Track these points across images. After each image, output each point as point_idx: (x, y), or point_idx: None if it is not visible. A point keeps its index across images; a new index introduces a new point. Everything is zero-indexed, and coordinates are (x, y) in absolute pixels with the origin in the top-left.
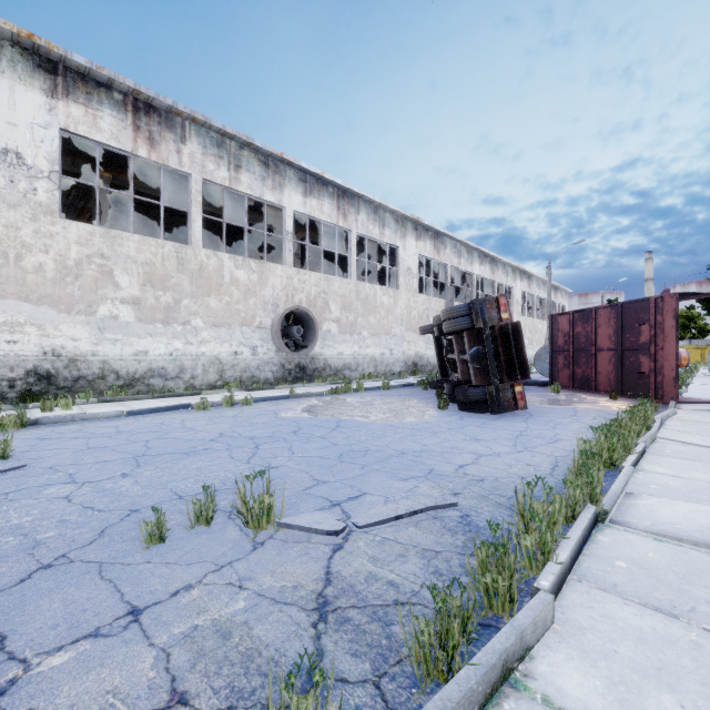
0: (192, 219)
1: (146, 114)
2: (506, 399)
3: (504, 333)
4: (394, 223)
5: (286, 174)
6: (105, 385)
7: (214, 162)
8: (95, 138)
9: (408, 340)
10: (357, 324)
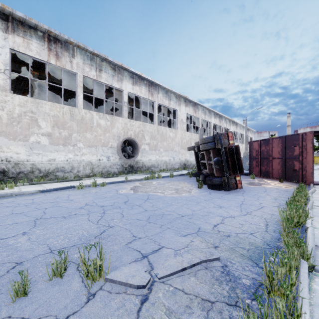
0: (77, 94)
1: (55, 43)
2: (232, 183)
3: (231, 150)
4: (175, 98)
5: (124, 74)
6: (33, 176)
7: (89, 67)
8: (28, 53)
9: (182, 153)
10: (158, 146)
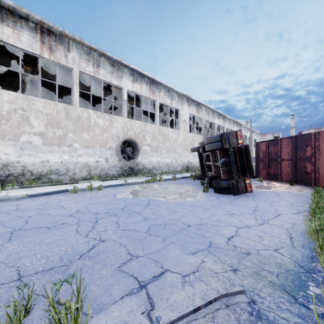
0: (73, 91)
1: (48, 35)
2: (241, 187)
3: (240, 151)
4: (177, 98)
5: (123, 71)
6: (25, 178)
7: (85, 63)
8: (19, 46)
9: (184, 155)
10: (159, 147)
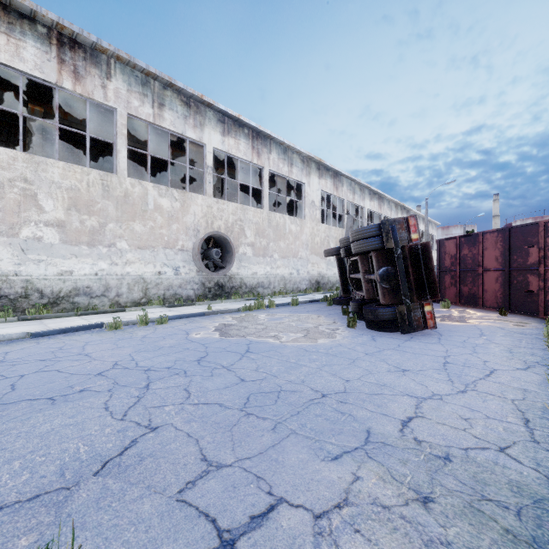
0: (117, 149)
1: (71, 49)
2: (416, 319)
3: (413, 253)
4: (300, 163)
5: (206, 115)
6: (29, 303)
7: (139, 99)
8: (18, 66)
9: (312, 262)
10: (269, 248)
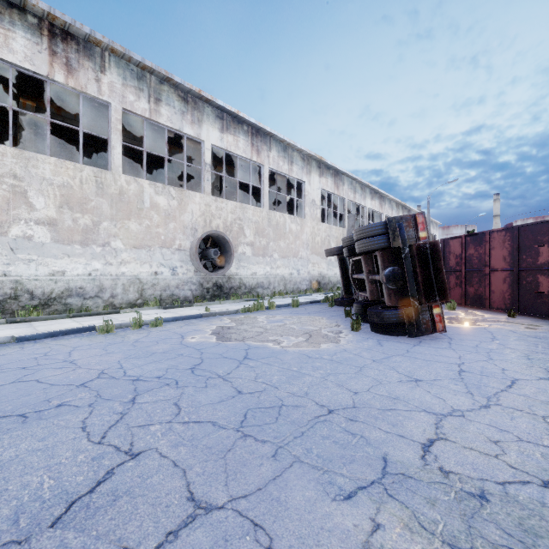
0: (112, 145)
1: (64, 41)
2: (424, 322)
3: (422, 252)
4: (301, 161)
5: (204, 111)
6: (18, 305)
7: (134, 93)
8: (7, 58)
9: (313, 261)
10: (269, 248)
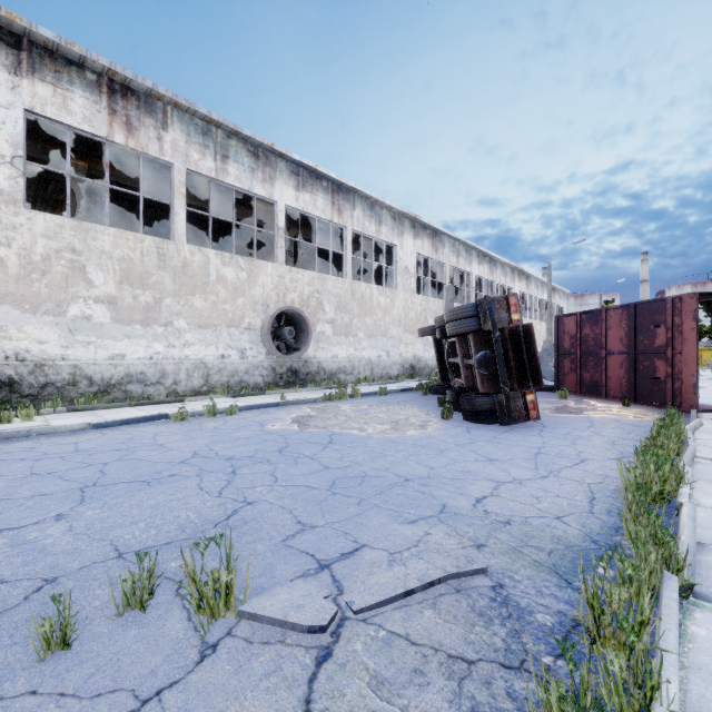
0: (174, 212)
1: (124, 97)
2: (517, 409)
3: (514, 336)
4: (391, 220)
5: (277, 166)
6: (77, 392)
7: (199, 151)
8: (65, 121)
9: (406, 341)
10: (353, 325)
